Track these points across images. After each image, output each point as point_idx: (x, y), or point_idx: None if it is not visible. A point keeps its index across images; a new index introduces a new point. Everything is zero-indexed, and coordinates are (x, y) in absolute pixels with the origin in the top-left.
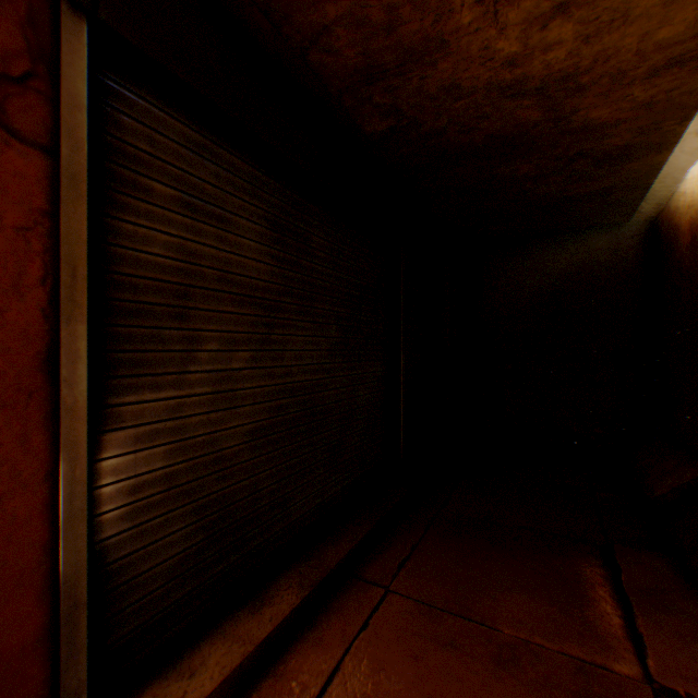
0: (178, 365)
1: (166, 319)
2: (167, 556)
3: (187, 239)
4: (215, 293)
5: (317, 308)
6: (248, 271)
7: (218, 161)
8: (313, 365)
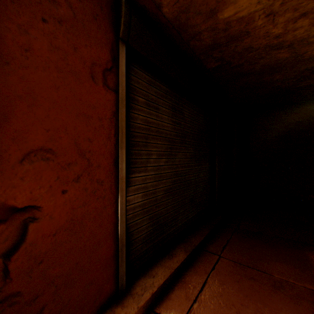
0: (145, 164)
1: (141, 147)
2: (142, 234)
3: (147, 117)
4: (155, 137)
5: (186, 140)
6: (164, 127)
7: (156, 86)
8: (185, 164)
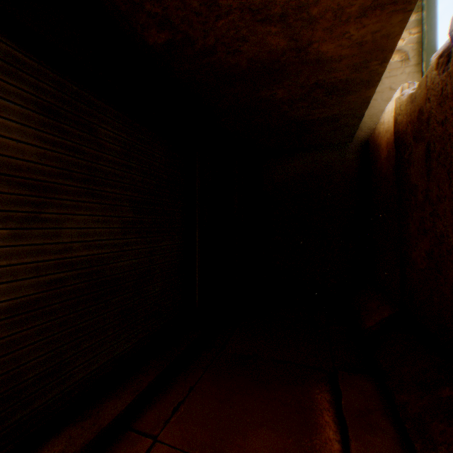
0: None
1: None
2: None
3: None
4: None
5: (107, 191)
6: (5, 149)
7: None
8: (101, 241)
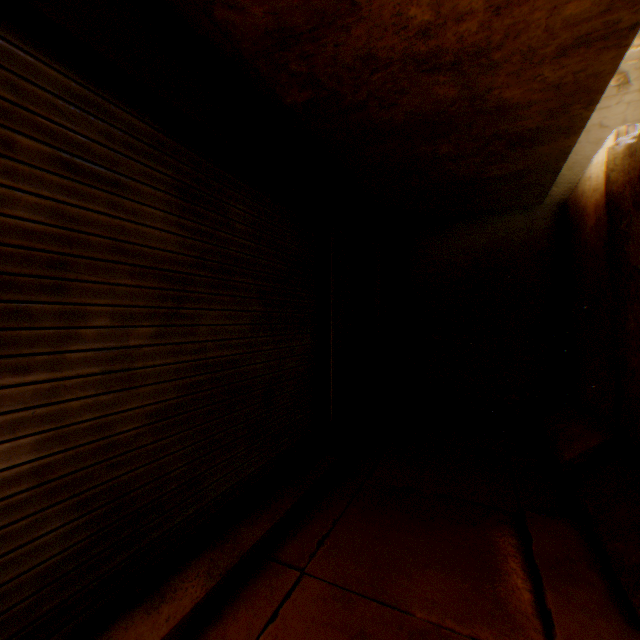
0: (54, 344)
1: (37, 291)
2: (38, 561)
3: (66, 202)
4: (106, 264)
5: (237, 281)
6: (150, 240)
7: (111, 120)
8: (232, 340)
